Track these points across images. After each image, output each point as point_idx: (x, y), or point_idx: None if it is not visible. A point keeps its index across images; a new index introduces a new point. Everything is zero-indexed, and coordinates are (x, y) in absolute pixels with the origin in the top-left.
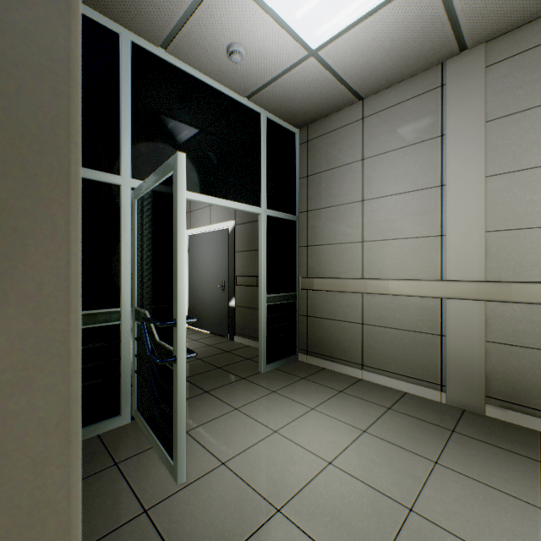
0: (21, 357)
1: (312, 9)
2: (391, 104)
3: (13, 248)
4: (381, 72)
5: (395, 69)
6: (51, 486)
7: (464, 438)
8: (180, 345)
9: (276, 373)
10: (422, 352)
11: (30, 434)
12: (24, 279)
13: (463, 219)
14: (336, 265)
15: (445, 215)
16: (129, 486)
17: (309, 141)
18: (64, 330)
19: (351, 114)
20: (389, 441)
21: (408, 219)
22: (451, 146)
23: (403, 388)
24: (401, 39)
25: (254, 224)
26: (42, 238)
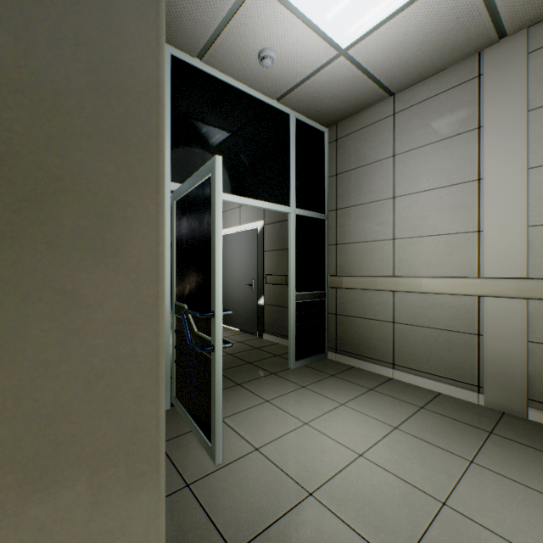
0: (127, 315)
1: (342, 10)
2: (424, 98)
3: (122, 232)
4: (413, 66)
5: (428, 62)
6: (146, 416)
7: (503, 440)
8: (218, 335)
9: (305, 369)
10: (457, 352)
11: (133, 373)
12: (129, 255)
13: (503, 213)
14: (365, 263)
15: (483, 210)
16: (172, 463)
17: (338, 139)
18: (155, 296)
19: (381, 110)
20: (421, 439)
21: (442, 215)
22: (489, 138)
23: (437, 388)
24: (435, 31)
25: (283, 223)
26: (141, 225)
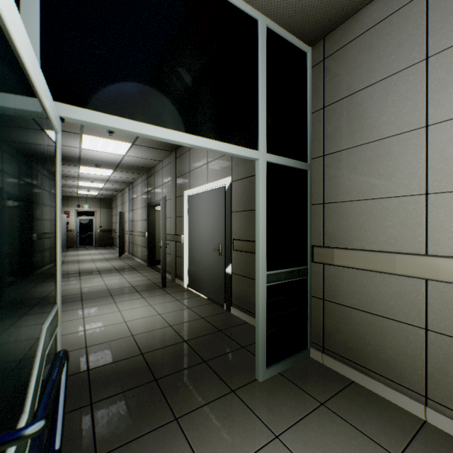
0: None
1: None
2: None
3: None
4: None
5: None
6: None
7: None
8: None
9: (280, 384)
10: None
11: None
12: None
13: None
14: (372, 230)
15: None
16: None
17: (327, 58)
18: None
19: None
20: None
21: None
22: None
23: None
24: None
25: (253, 179)
26: None
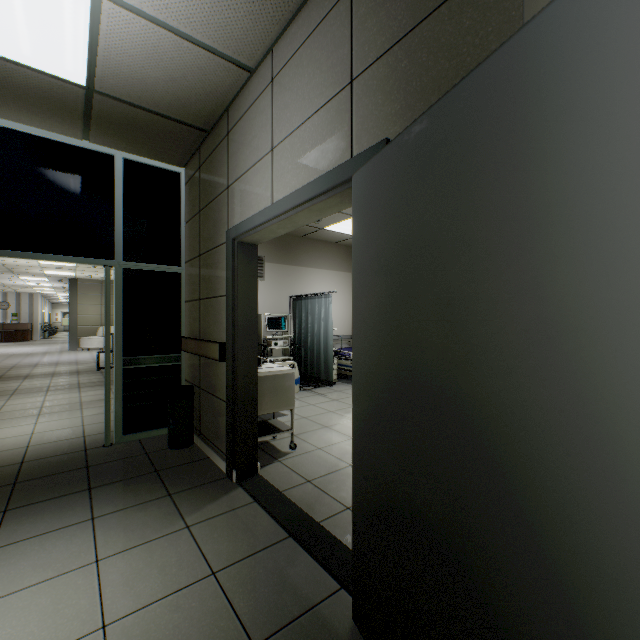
0: None
1: None
2: None
3: None
4: None
5: None
6: None
7: None
8: None
9: None
10: None
11: None
12: None
13: None
14: None
15: None
16: None
17: None
18: None
19: None
20: None
21: None
22: None
23: None
24: None
25: None
26: None
